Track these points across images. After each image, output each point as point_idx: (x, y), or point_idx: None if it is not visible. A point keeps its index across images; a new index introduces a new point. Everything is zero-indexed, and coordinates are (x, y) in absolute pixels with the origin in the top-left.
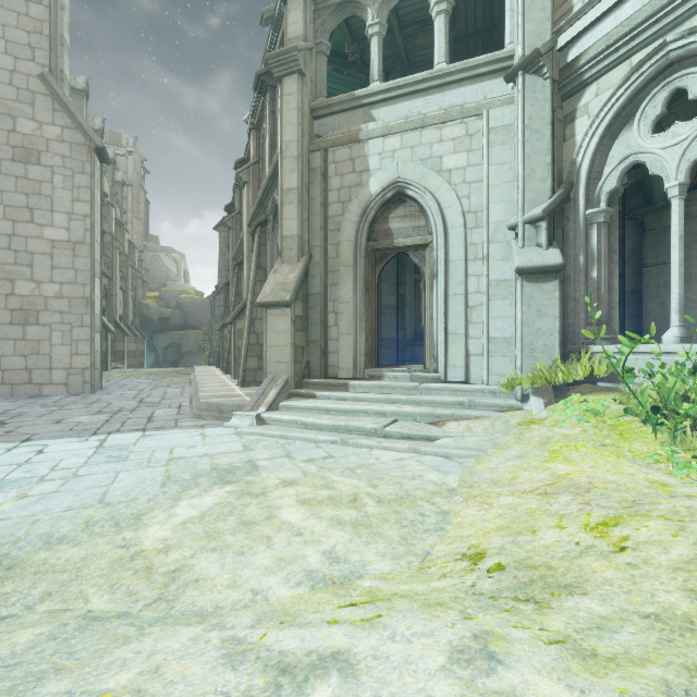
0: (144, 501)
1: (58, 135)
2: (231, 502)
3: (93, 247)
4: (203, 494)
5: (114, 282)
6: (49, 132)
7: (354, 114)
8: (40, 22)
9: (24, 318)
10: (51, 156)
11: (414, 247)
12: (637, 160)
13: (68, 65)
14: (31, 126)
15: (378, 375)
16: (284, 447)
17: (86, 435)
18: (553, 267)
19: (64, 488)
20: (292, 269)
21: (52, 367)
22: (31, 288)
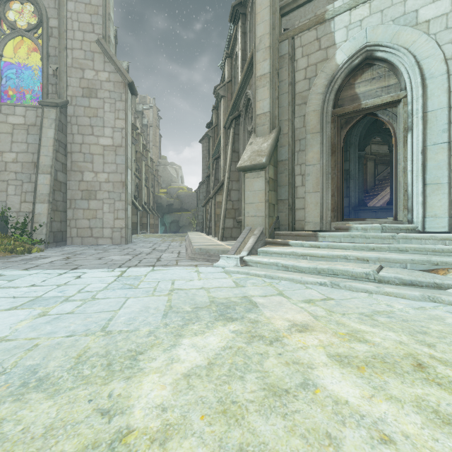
0: (144, 333)
1: (107, 78)
2: (241, 348)
3: (126, 148)
4: (206, 332)
5: (142, 181)
6: (102, 76)
7: (319, 2)
8: (97, 7)
9: (88, 195)
10: (103, 91)
11: (383, 106)
12: None
13: (112, 34)
14: (92, 74)
15: (345, 227)
16: (273, 285)
17: (114, 267)
18: None
19: (79, 309)
20: (265, 140)
21: (104, 227)
22: (92, 176)
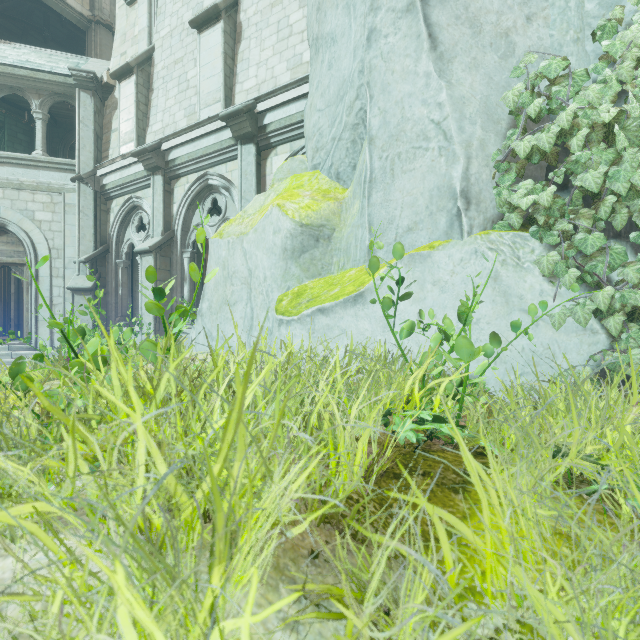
0: None
1: None
2: None
3: None
4: None
5: None
6: None
7: None
8: None
9: None
10: None
11: (15, 264)
12: (132, 242)
13: None
14: None
15: None
16: None
17: None
18: (87, 289)
19: None
20: None
21: None
22: None
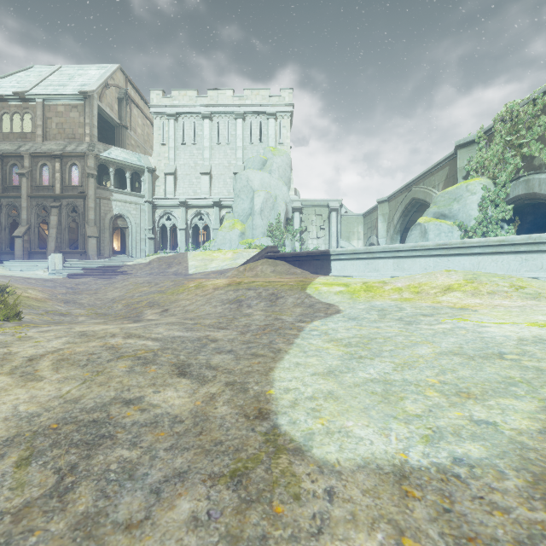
0: None
1: None
2: None
3: None
4: None
5: None
6: None
7: (107, 192)
8: None
9: None
10: None
11: (124, 228)
12: (164, 223)
13: None
14: None
15: (116, 256)
16: None
17: None
18: (154, 238)
19: None
20: (94, 228)
21: None
22: None
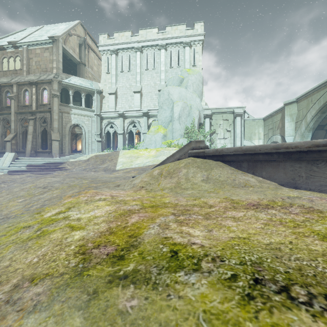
0: None
1: None
2: None
3: None
4: None
5: None
6: None
7: (68, 108)
8: None
9: None
10: None
11: (80, 134)
12: (108, 130)
13: None
14: None
15: (74, 154)
16: None
17: None
18: (100, 141)
19: None
20: (57, 134)
21: None
22: None
